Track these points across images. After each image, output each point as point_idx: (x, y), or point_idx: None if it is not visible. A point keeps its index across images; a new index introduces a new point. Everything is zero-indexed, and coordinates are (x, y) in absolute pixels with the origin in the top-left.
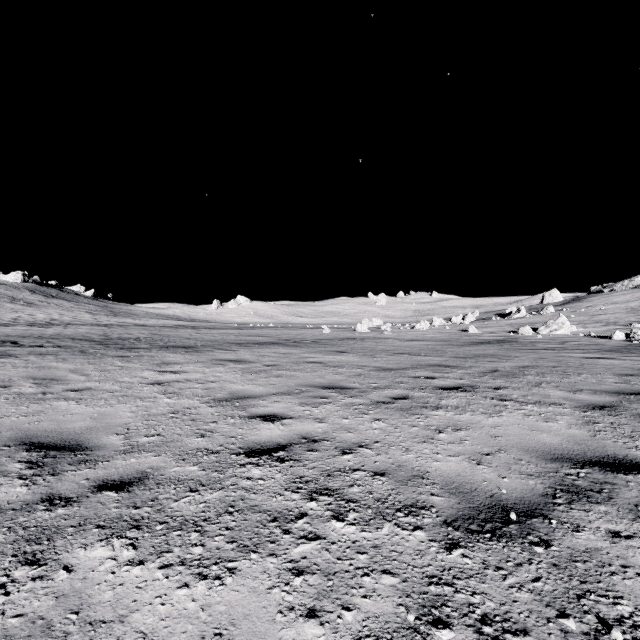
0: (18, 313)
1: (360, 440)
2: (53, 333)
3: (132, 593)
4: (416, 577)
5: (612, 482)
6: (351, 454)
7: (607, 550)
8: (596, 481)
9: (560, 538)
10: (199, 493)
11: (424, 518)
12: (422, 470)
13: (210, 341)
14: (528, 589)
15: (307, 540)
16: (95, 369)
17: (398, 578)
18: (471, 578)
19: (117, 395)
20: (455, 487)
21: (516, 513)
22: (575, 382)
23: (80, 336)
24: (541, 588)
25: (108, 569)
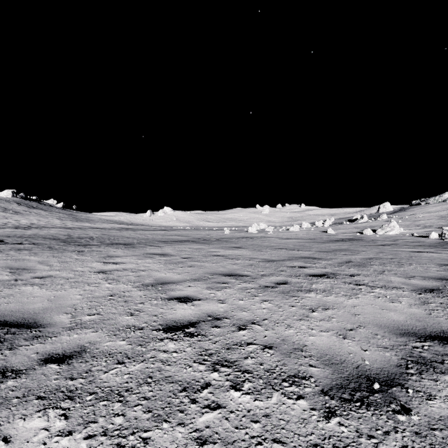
0: (8, 219)
1: (252, 318)
2: (31, 234)
3: None
4: (302, 446)
5: None
6: (245, 330)
7: None
8: (438, 353)
9: (417, 406)
10: (125, 365)
11: (305, 387)
12: (301, 344)
13: (143, 239)
14: None
15: (210, 409)
16: (57, 261)
17: (286, 447)
18: (348, 447)
19: (71, 281)
20: (328, 359)
21: (379, 382)
22: (408, 270)
23: (50, 236)
24: None
25: (40, 440)
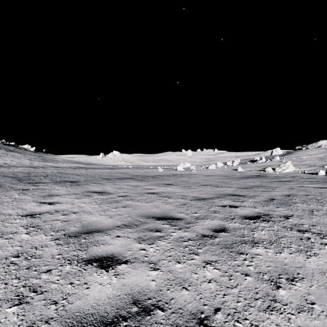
0: None
1: (198, 306)
2: None
3: None
4: None
5: None
6: None
7: None
8: None
9: None
10: None
11: None
12: None
13: (90, 177)
14: None
15: None
16: None
17: None
18: None
19: None
20: None
21: None
22: None
23: (11, 174)
24: None
25: None
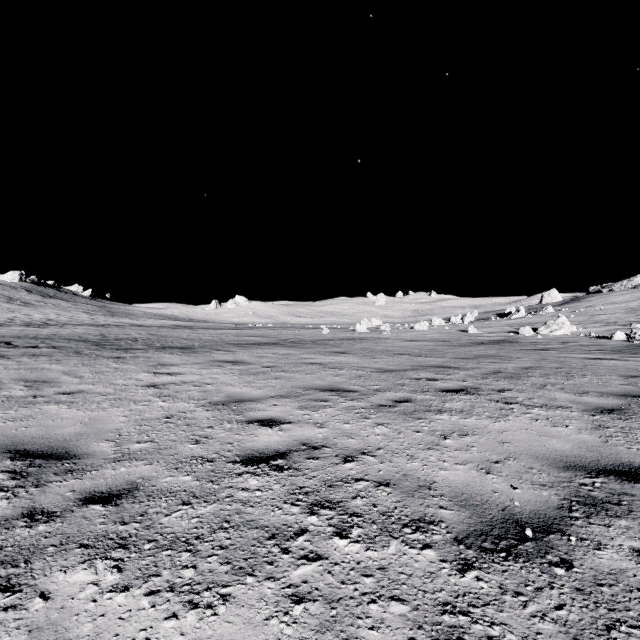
0: (14, 313)
1: (362, 447)
2: (49, 333)
3: (114, 625)
4: (428, 604)
5: (630, 493)
6: (353, 462)
7: (633, 572)
8: (613, 492)
9: (581, 558)
10: (192, 506)
11: (433, 534)
12: (429, 480)
13: (208, 342)
14: (552, 619)
15: (308, 561)
16: (89, 371)
17: (408, 606)
18: (488, 605)
19: (110, 398)
20: (464, 499)
21: (531, 528)
22: (580, 384)
23: (76, 336)
24: (566, 617)
25: (89, 596)
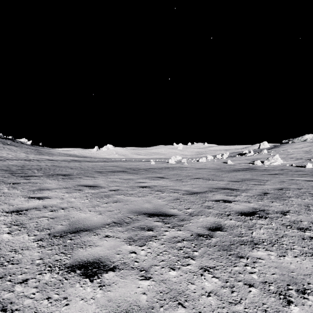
0: None
1: None
2: None
3: None
4: None
5: None
6: None
7: None
8: None
9: None
10: None
11: None
12: None
13: (84, 170)
14: None
15: None
16: None
17: None
18: None
19: None
20: None
21: None
22: None
23: (5, 167)
24: None
25: None
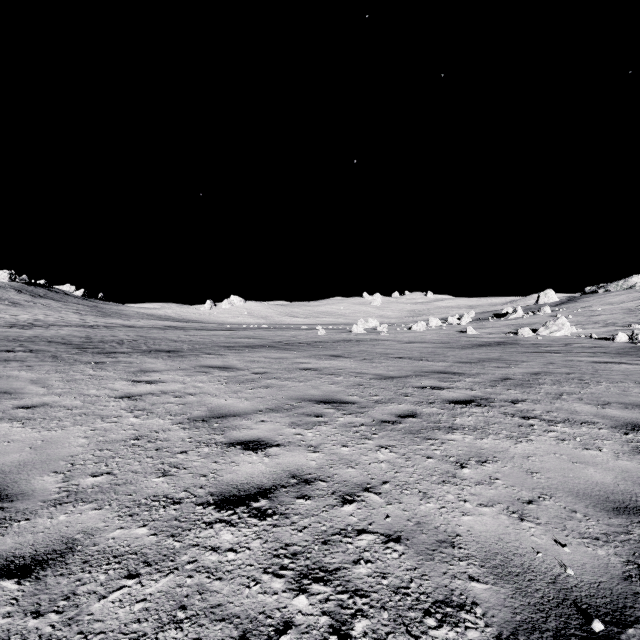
0: (1, 313)
1: (364, 479)
2: (31, 335)
3: None
4: None
5: None
6: (354, 503)
7: None
8: None
9: None
10: (139, 581)
11: (467, 630)
12: (449, 531)
13: (198, 344)
14: None
15: None
16: (61, 379)
17: None
18: None
19: (75, 413)
20: (500, 563)
21: (599, 617)
22: (598, 393)
23: (59, 339)
24: None
25: None
